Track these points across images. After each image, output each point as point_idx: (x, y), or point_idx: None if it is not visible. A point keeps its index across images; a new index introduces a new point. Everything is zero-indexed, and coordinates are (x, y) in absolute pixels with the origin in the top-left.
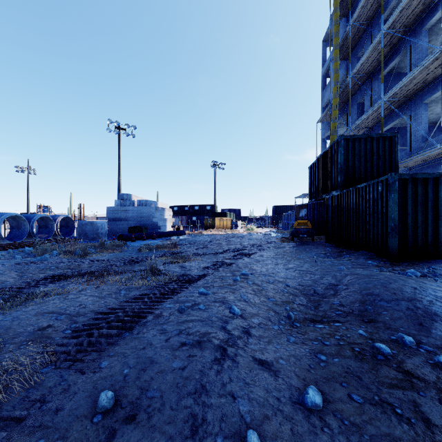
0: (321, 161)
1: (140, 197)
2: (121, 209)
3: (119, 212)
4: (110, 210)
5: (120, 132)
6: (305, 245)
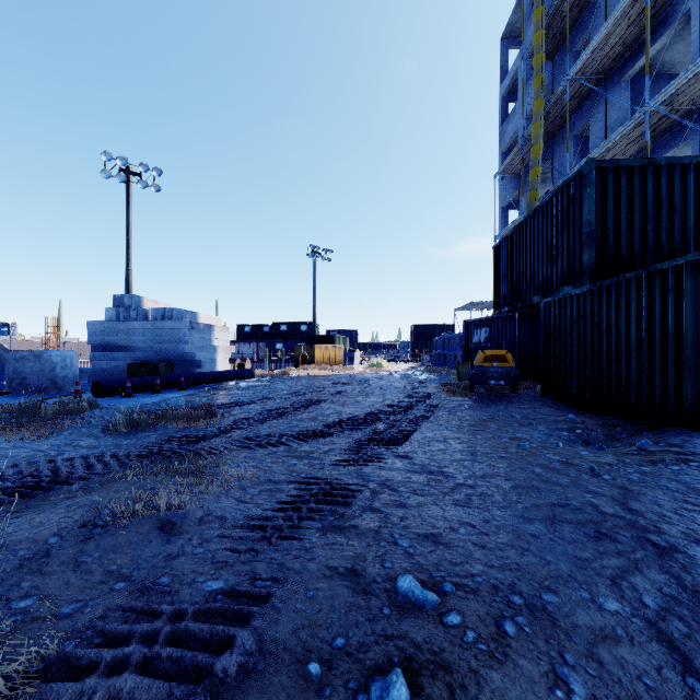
0: (528, 228)
1: (164, 303)
2: (119, 327)
3: (114, 332)
4: (95, 329)
5: (130, 180)
6: (505, 404)
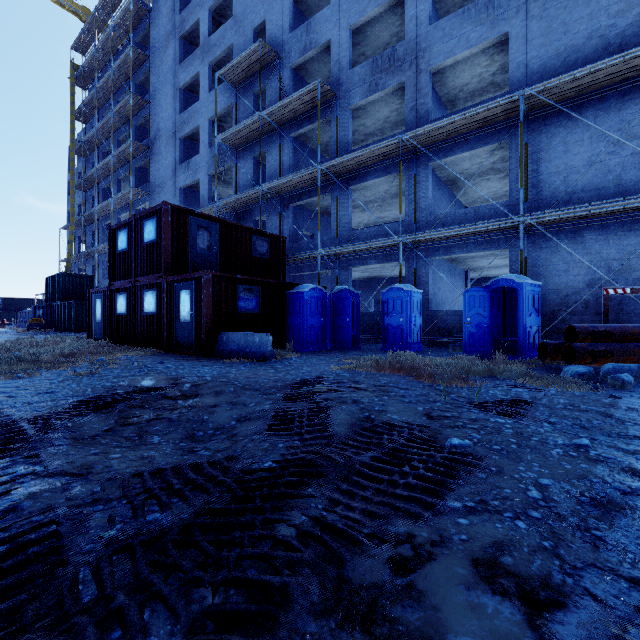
0: (53, 279)
1: None
2: None
3: None
4: None
5: None
6: (38, 333)
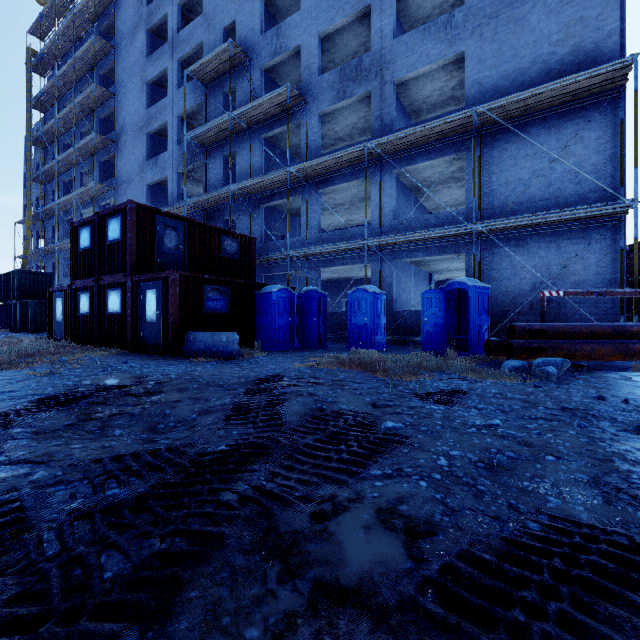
0: (7, 277)
1: None
2: None
3: None
4: None
5: None
6: None
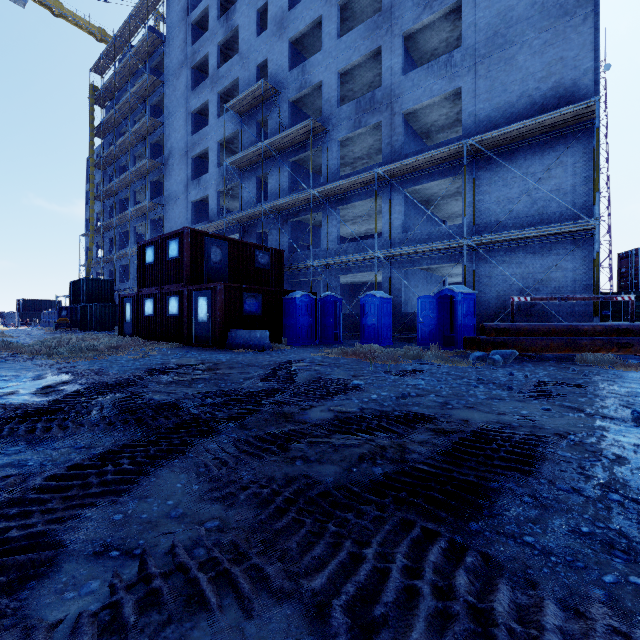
0: (77, 283)
1: None
2: None
3: None
4: None
5: None
6: (65, 332)
